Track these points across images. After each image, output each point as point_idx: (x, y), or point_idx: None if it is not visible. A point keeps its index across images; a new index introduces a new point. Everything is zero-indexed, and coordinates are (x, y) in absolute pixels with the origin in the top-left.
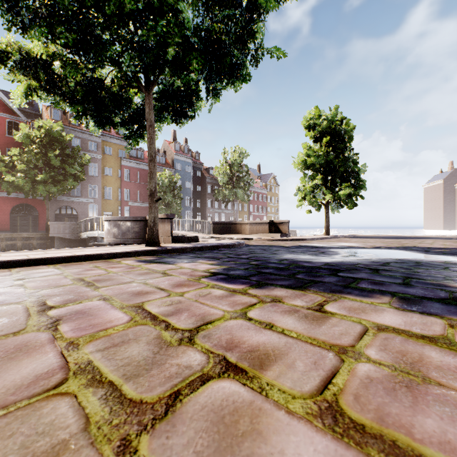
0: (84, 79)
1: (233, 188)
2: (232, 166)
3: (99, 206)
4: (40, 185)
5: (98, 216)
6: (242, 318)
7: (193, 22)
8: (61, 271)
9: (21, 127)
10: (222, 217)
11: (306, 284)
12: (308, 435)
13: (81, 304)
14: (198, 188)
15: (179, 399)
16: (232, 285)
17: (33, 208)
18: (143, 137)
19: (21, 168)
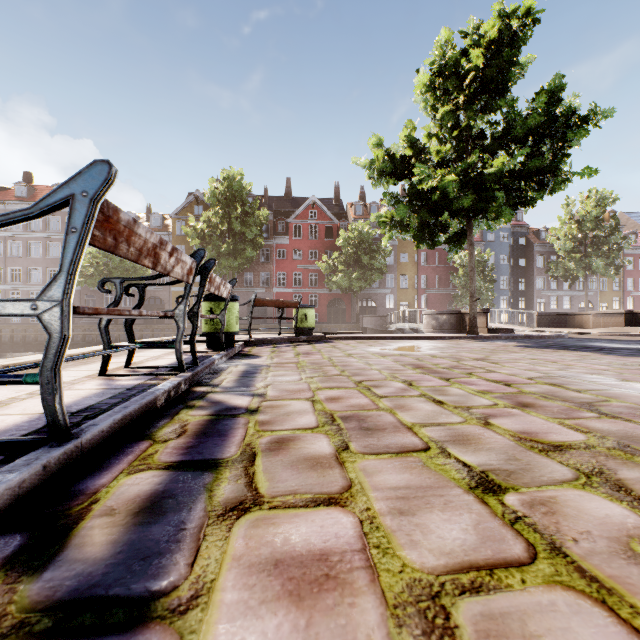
0: (425, 223)
1: (584, 257)
2: (582, 222)
3: (395, 296)
4: (354, 282)
5: (394, 307)
6: (520, 350)
7: (506, 170)
8: (434, 341)
9: (341, 233)
10: (565, 302)
11: (567, 349)
12: (522, 354)
13: (461, 346)
14: (520, 261)
15: (499, 352)
16: (524, 347)
17: (337, 301)
18: (461, 248)
19: (341, 268)
